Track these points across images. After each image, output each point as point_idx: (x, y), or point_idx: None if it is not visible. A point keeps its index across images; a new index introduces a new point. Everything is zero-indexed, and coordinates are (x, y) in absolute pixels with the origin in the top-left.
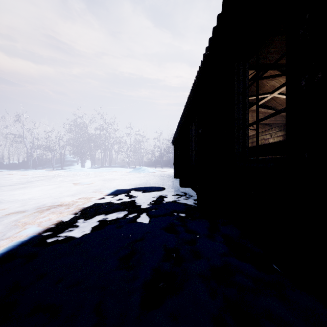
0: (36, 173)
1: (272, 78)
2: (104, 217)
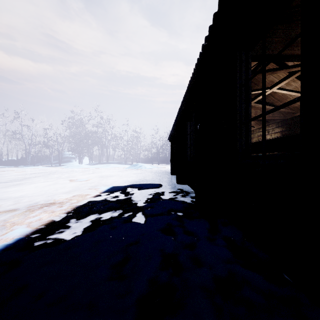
0: (33, 170)
1: (272, 71)
2: (98, 217)
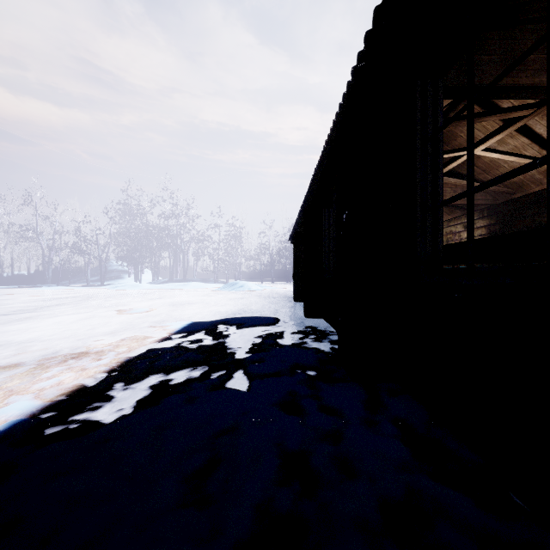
0: (56, 293)
1: (476, 118)
2: (164, 379)
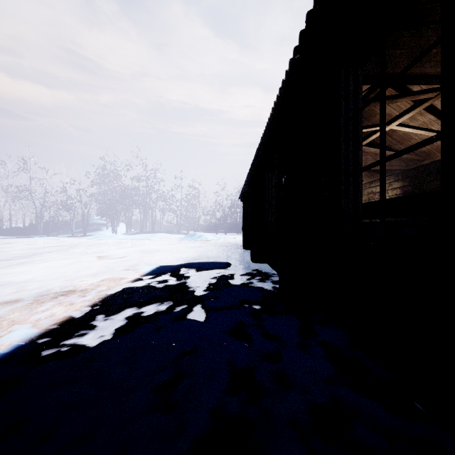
0: (47, 242)
1: (391, 100)
2: (137, 312)
